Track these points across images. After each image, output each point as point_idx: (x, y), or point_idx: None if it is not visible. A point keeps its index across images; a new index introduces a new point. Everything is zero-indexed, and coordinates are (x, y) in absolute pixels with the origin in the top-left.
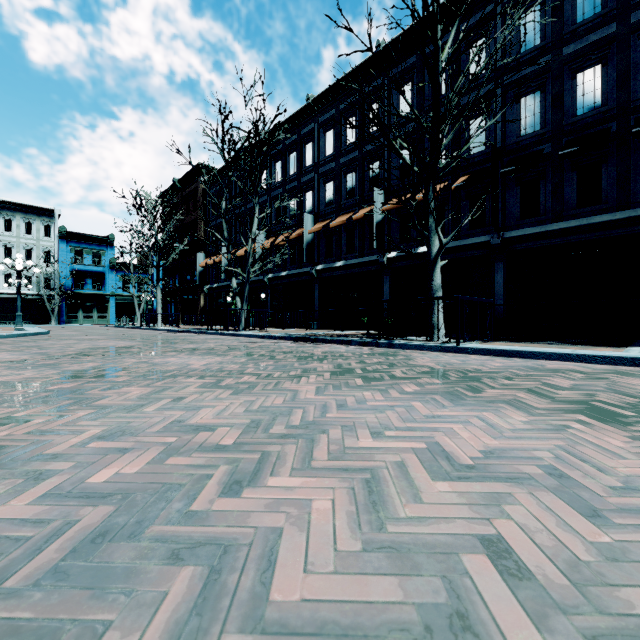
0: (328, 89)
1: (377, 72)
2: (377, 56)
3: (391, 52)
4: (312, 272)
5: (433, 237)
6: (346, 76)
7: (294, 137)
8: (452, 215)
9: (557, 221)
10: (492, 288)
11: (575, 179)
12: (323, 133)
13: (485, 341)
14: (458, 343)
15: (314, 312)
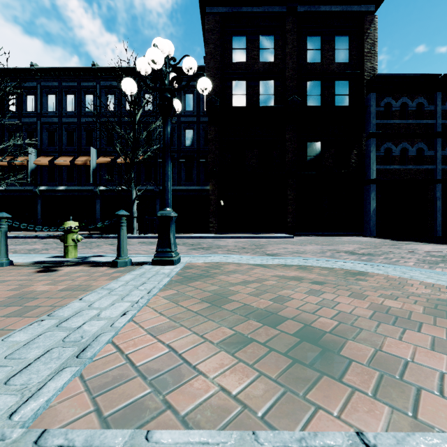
0: (52, 68)
1: (92, 77)
2: (93, 69)
3: (102, 72)
4: (36, 191)
5: (133, 191)
6: (68, 68)
7: (14, 84)
8: (137, 173)
9: (179, 185)
10: (155, 210)
11: (185, 170)
12: (46, 94)
13: (153, 234)
14: (145, 234)
15: (37, 219)
